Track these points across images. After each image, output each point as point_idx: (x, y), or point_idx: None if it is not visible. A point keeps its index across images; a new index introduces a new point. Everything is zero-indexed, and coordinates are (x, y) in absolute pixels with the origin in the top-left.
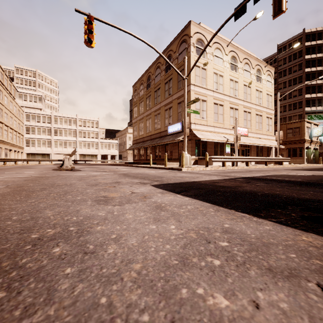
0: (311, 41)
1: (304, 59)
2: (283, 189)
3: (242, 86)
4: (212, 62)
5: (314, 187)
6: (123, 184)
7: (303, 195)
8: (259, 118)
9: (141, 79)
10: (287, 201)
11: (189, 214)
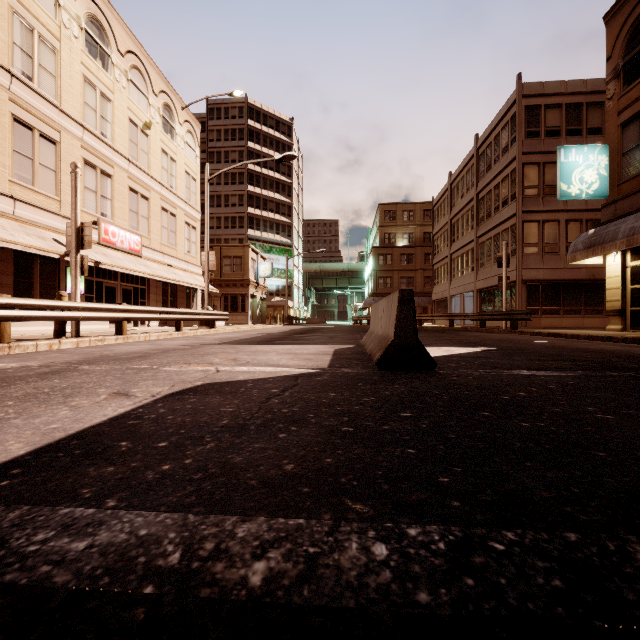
0: (256, 122)
1: (247, 146)
2: None
3: (125, 119)
4: None
5: None
6: None
7: None
8: (169, 220)
9: None
10: None
11: None
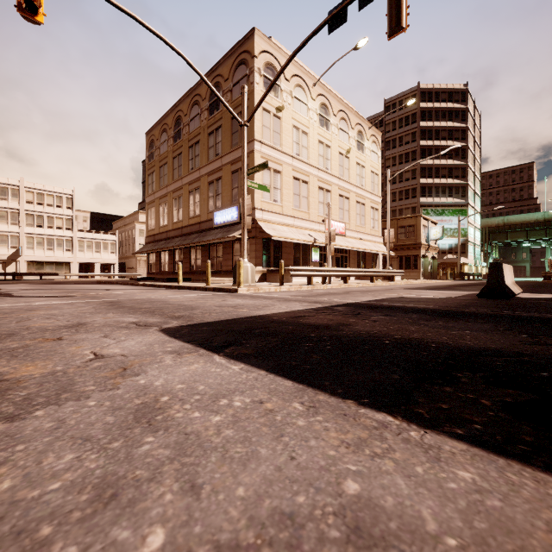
0: (427, 102)
1: (419, 126)
2: (420, 326)
3: (337, 154)
4: (291, 108)
5: (463, 320)
6: (88, 331)
7: (460, 339)
8: (360, 208)
9: (162, 121)
10: (446, 358)
11: (232, 436)
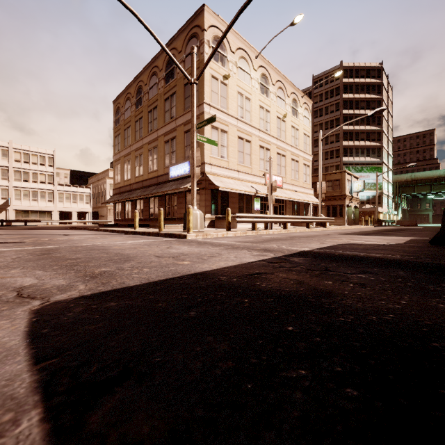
0: (349, 78)
1: (342, 98)
2: (444, 298)
3: (275, 118)
4: (236, 77)
5: None
6: None
7: None
8: (295, 165)
9: (126, 91)
10: None
11: None
